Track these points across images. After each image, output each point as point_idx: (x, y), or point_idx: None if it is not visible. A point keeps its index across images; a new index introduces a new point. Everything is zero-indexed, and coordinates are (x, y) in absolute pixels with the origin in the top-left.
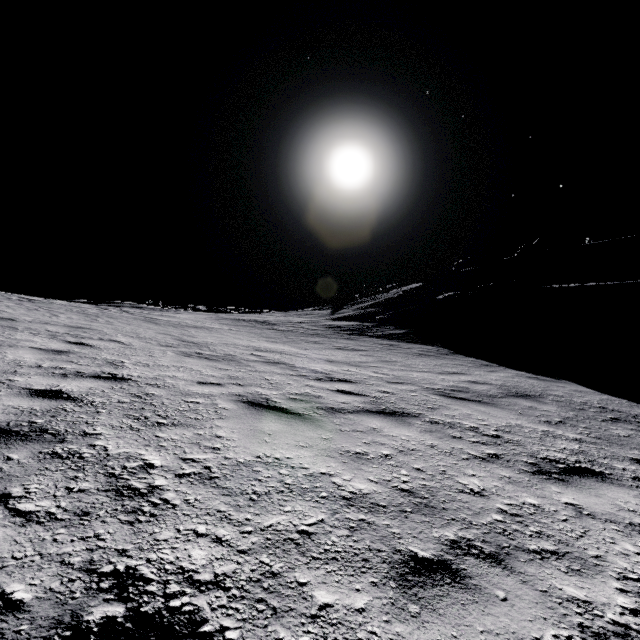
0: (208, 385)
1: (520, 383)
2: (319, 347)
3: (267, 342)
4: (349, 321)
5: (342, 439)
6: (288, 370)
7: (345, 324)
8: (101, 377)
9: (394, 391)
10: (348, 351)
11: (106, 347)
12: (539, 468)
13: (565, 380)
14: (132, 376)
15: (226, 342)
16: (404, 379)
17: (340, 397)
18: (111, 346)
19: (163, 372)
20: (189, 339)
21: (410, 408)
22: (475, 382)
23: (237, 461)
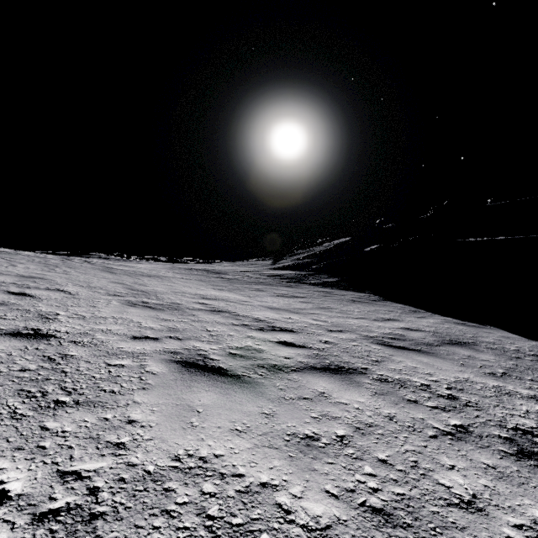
0: (142, 340)
1: (451, 329)
2: (262, 294)
3: (214, 290)
4: (288, 270)
5: (287, 413)
6: (231, 319)
7: (285, 273)
8: (19, 334)
9: (335, 341)
10: (288, 298)
11: (48, 297)
12: (519, 446)
13: (490, 326)
14: (58, 332)
15: (175, 290)
16: (342, 326)
17: (282, 350)
18: (54, 296)
19: (97, 325)
20: (140, 288)
21: (355, 362)
22: (409, 329)
23: (144, 470)
